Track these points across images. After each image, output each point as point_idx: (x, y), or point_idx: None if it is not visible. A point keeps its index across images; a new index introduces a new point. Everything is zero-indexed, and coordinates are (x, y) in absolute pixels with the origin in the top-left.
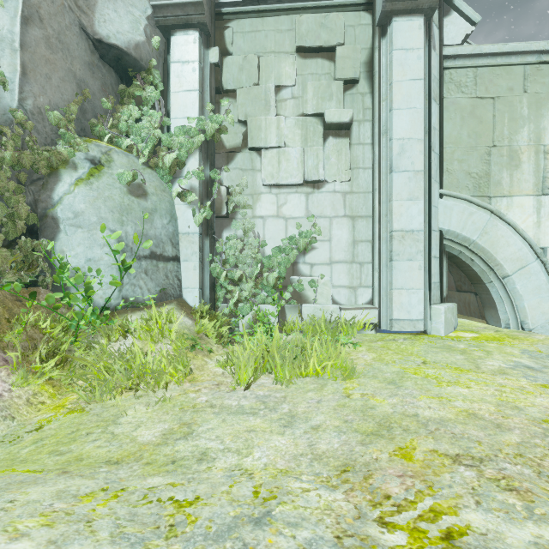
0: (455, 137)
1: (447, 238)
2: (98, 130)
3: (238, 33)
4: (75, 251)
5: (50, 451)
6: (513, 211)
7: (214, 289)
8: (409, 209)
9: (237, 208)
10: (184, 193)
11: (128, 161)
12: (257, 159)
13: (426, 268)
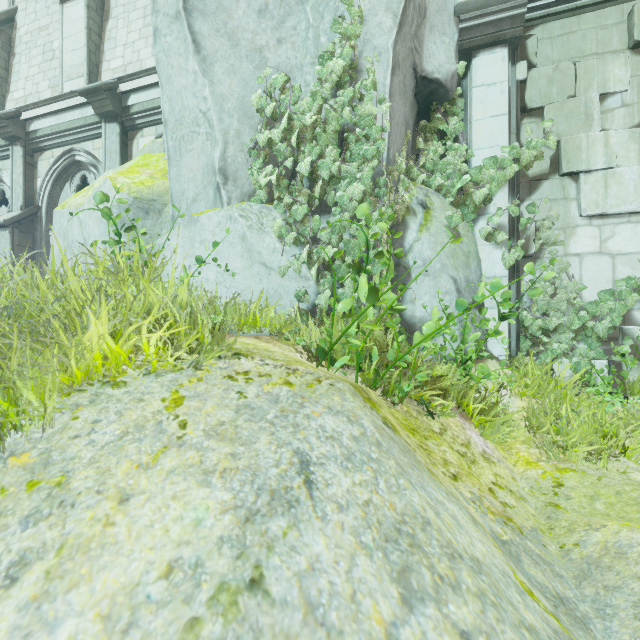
0: None
1: None
2: (413, 172)
3: (544, 39)
4: (423, 300)
5: (635, 511)
6: None
7: (519, 340)
8: None
9: (542, 245)
10: (491, 232)
11: (440, 202)
12: (571, 185)
13: None
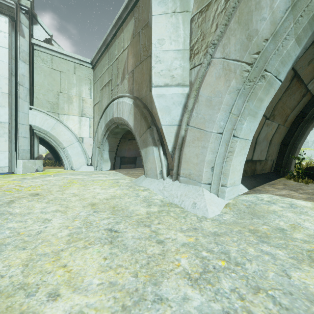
0: (41, 83)
1: (36, 129)
2: None
3: None
4: None
5: None
6: (69, 121)
7: None
8: None
9: None
10: None
11: None
12: None
13: (14, 142)
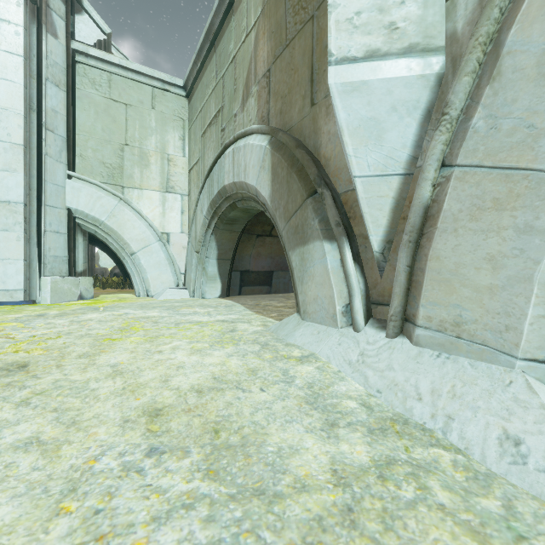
0: (89, 127)
1: (79, 217)
2: None
3: None
4: None
5: None
6: (143, 201)
7: None
8: (5, 180)
9: None
10: None
11: None
12: None
13: (35, 241)
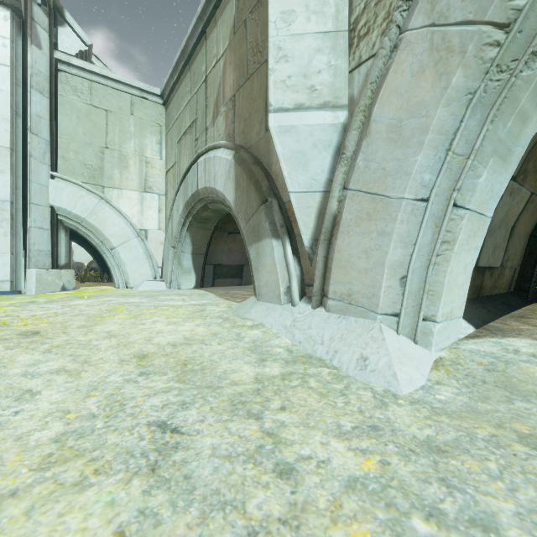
0: (71, 131)
1: (62, 215)
2: None
3: None
4: None
5: None
6: (123, 200)
7: None
8: None
9: None
10: None
11: None
12: None
13: (21, 236)
